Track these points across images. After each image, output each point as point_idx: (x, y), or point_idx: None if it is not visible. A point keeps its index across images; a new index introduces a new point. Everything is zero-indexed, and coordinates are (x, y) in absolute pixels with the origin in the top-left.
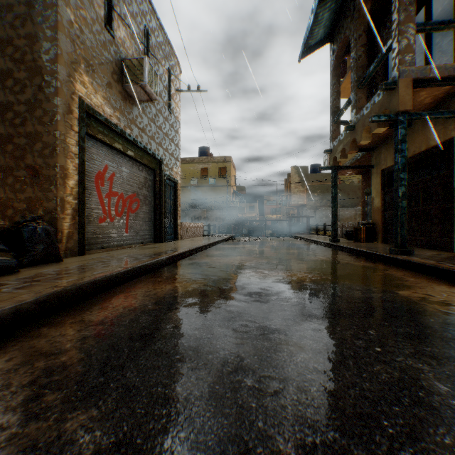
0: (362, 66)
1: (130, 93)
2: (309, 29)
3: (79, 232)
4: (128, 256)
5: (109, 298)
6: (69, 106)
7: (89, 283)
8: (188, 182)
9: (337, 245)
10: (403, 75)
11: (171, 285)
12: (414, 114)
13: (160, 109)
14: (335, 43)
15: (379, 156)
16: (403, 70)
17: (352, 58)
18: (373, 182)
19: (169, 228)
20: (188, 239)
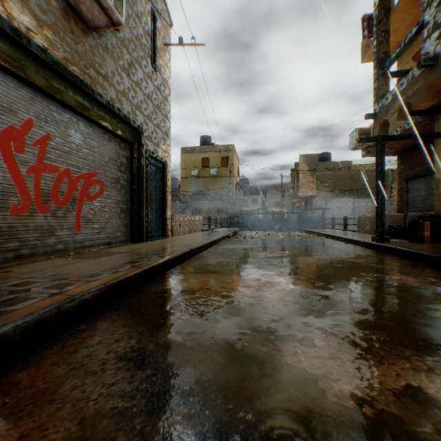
0: None
1: (77, 10)
2: None
3: None
4: (20, 284)
5: None
6: None
7: None
8: (188, 173)
9: (395, 248)
10: None
11: None
12: None
13: (138, 60)
14: None
15: None
16: None
17: None
18: (439, 157)
19: (154, 222)
20: (180, 237)
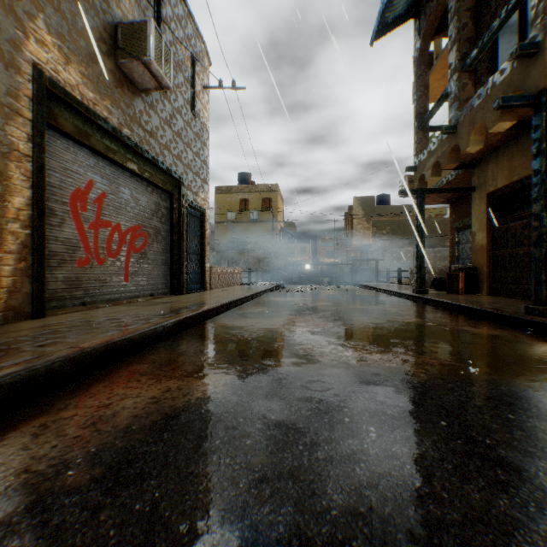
0: (468, 39)
1: (129, 76)
2: None
3: (34, 280)
4: (112, 319)
5: (3, 432)
6: (13, 75)
7: None
8: (223, 216)
9: (427, 298)
10: None
11: (161, 385)
12: None
13: (179, 109)
14: (423, 16)
15: (485, 174)
16: None
17: (451, 30)
18: (474, 210)
19: (193, 274)
20: (219, 290)
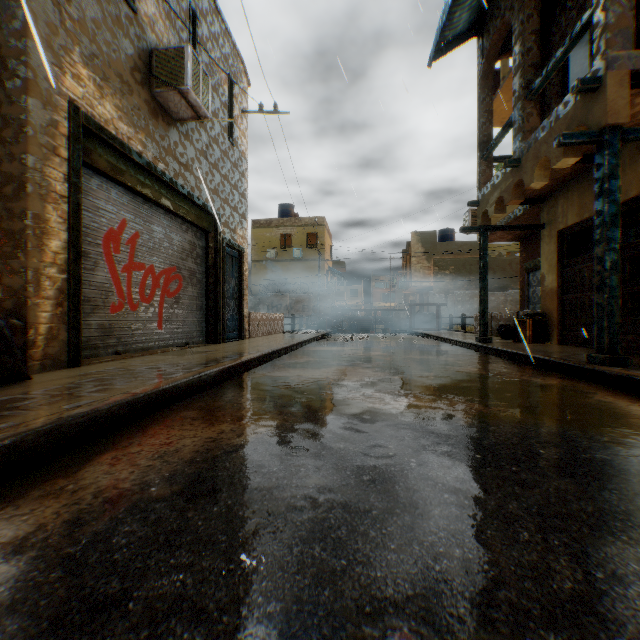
0: (533, 65)
1: (164, 105)
2: (447, 10)
3: (71, 327)
4: (152, 368)
5: (81, 463)
6: (50, 113)
7: (40, 433)
8: (262, 254)
9: (490, 348)
10: (613, 66)
11: (214, 428)
12: (630, 131)
13: (215, 138)
14: (486, 35)
15: (555, 210)
16: (613, 57)
17: (515, 54)
18: (544, 250)
19: (231, 321)
20: (259, 338)
